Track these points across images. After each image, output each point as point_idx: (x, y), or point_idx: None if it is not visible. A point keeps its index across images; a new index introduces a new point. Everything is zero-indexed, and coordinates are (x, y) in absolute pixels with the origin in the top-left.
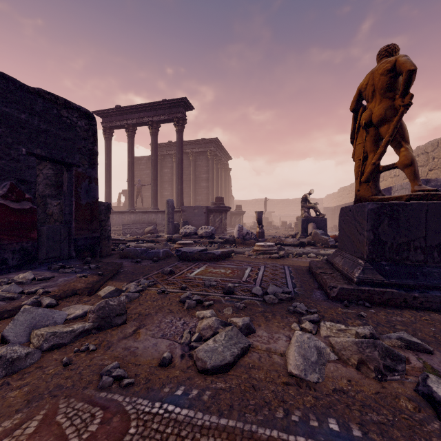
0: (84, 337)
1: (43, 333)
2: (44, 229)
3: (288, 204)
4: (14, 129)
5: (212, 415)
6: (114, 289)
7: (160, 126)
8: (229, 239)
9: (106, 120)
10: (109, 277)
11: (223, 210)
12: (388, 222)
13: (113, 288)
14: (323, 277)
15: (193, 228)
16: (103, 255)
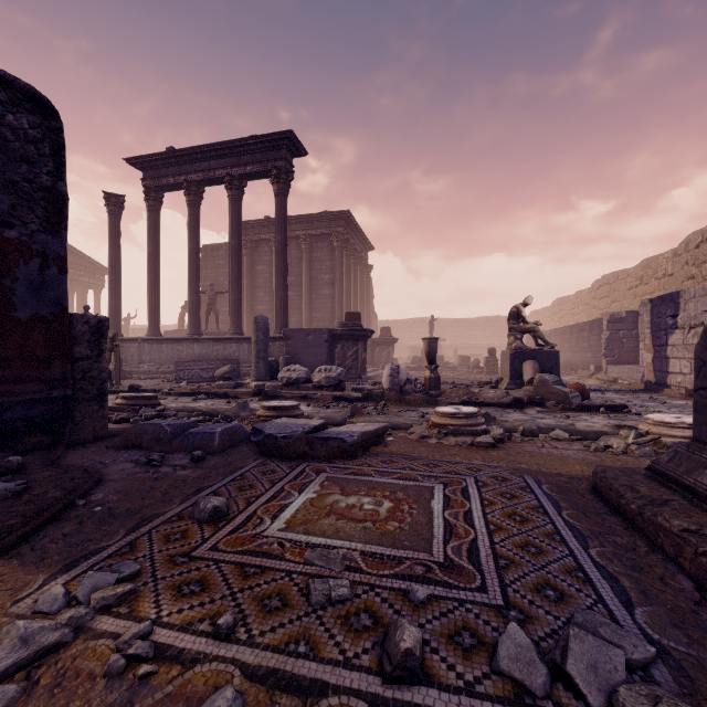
0: None
1: None
2: None
3: (466, 326)
4: None
5: None
6: None
7: (245, 184)
8: (373, 392)
9: (150, 176)
10: (3, 546)
11: (360, 336)
12: None
13: None
14: None
15: (304, 370)
16: (85, 440)
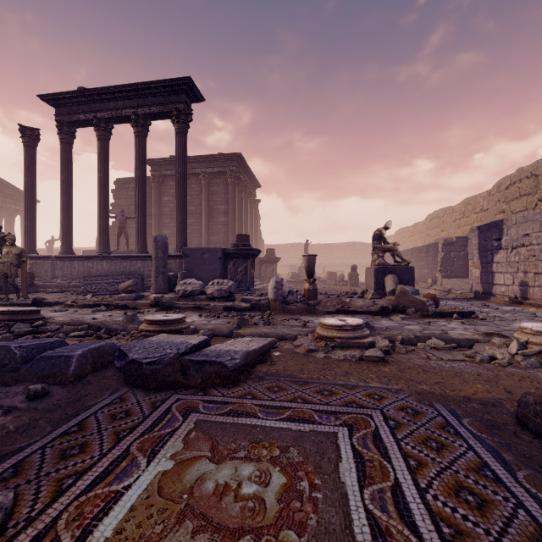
0: None
1: None
2: None
3: (332, 250)
4: None
5: None
6: None
7: (150, 123)
8: (260, 302)
9: (62, 112)
10: None
11: (249, 254)
12: None
13: None
14: None
15: (199, 283)
16: None
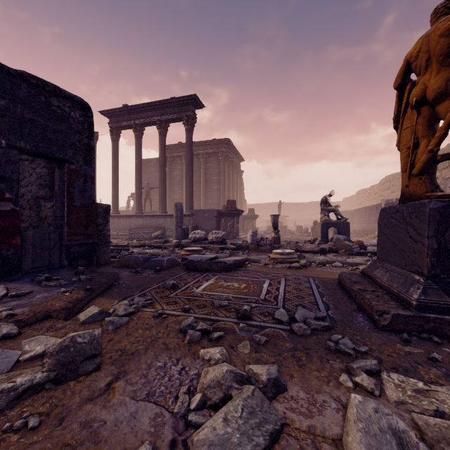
0: (31, 396)
1: None
2: (29, 234)
3: (303, 208)
4: None
5: None
6: (97, 312)
7: (168, 125)
8: (242, 245)
9: (113, 121)
10: (98, 292)
11: (235, 214)
12: None
13: (96, 310)
14: (365, 296)
15: (203, 233)
16: (101, 264)
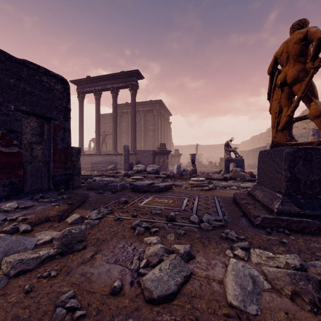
0: (48, 262)
1: (11, 261)
2: (28, 168)
3: (213, 148)
4: (4, 91)
5: None
6: (78, 217)
7: (119, 91)
8: (170, 175)
9: (79, 87)
10: (76, 206)
11: (165, 153)
12: (303, 163)
13: (78, 216)
14: (247, 207)
15: (143, 166)
16: (75, 188)
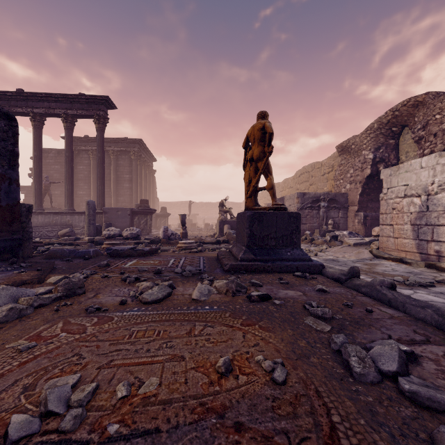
0: (58, 301)
1: (32, 297)
2: None
3: (211, 207)
4: None
5: (154, 311)
6: (63, 277)
7: (76, 120)
8: (155, 239)
9: (2, 104)
10: (49, 271)
11: (148, 212)
12: (258, 223)
13: (61, 276)
14: (223, 260)
15: (118, 230)
16: (24, 257)
